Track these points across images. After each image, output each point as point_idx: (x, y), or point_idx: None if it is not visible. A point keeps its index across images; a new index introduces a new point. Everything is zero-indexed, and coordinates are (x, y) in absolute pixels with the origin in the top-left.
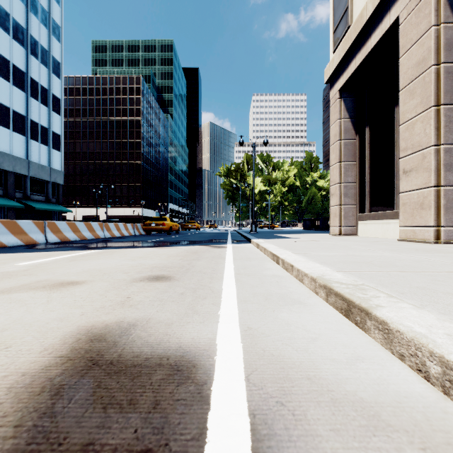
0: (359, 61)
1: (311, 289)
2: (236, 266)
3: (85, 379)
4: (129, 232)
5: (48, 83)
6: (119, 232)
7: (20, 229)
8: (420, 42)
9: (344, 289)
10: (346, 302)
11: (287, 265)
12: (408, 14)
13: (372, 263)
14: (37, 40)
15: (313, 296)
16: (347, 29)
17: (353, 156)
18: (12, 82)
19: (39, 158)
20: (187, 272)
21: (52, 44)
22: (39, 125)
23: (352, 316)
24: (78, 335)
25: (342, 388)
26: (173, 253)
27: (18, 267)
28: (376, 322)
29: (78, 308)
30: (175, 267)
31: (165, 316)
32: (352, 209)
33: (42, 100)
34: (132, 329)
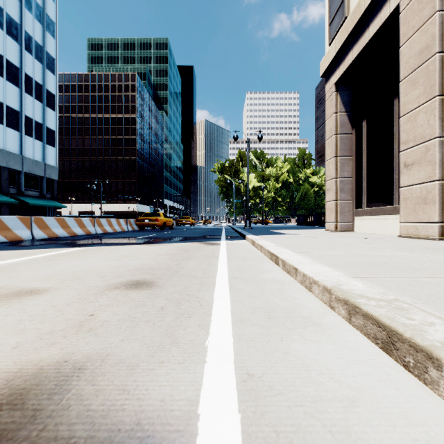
0: (357, 52)
1: (323, 301)
2: (230, 267)
3: None
4: (121, 228)
5: (42, 78)
6: (111, 228)
7: (4, 225)
8: (423, 29)
9: (377, 309)
10: (385, 330)
11: (289, 267)
12: (410, 1)
13: (388, 265)
14: (32, 36)
15: (328, 312)
16: (344, 20)
17: (349, 151)
18: (5, 77)
19: (34, 154)
20: (173, 275)
21: (47, 40)
22: (34, 121)
23: (396, 353)
24: None
25: None
26: (162, 251)
27: None
28: None
29: (15, 335)
30: (161, 268)
31: (131, 350)
32: (349, 205)
33: (36, 95)
34: (75, 378)
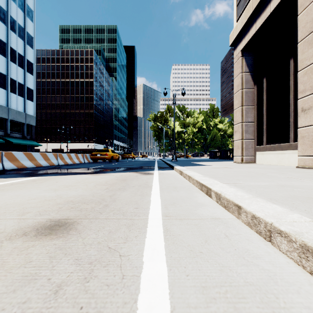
0: (259, 24)
1: (303, 266)
2: (163, 200)
3: None
4: (79, 160)
5: (24, 51)
6: (71, 160)
7: None
8: None
9: None
10: None
11: (227, 202)
12: None
13: None
14: (15, 20)
15: None
16: (249, 1)
17: (252, 102)
18: None
19: (17, 106)
20: (102, 211)
21: (27, 23)
22: (17, 82)
23: None
24: None
25: None
26: (102, 181)
27: None
28: None
29: None
30: (93, 201)
31: None
32: (251, 143)
33: (19, 63)
34: None
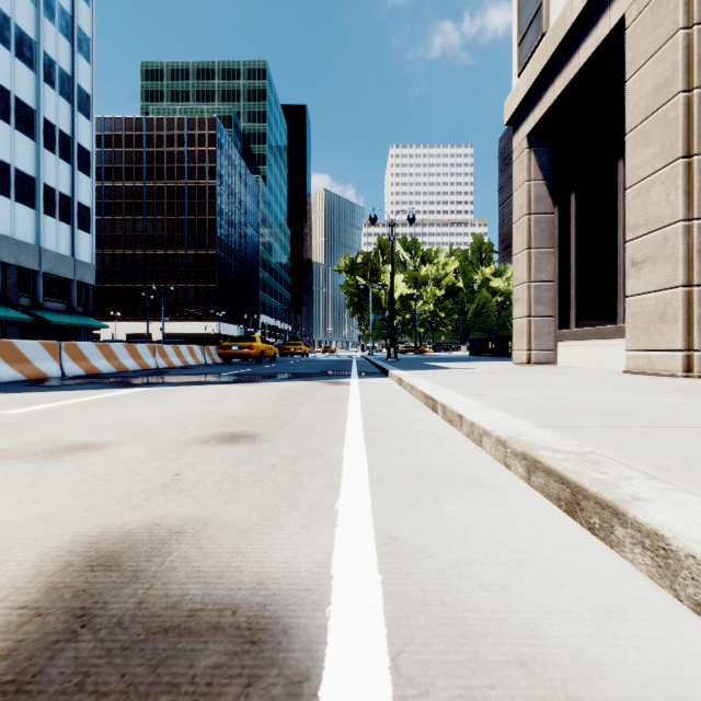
0: (560, 88)
1: (496, 458)
2: (365, 416)
3: (56, 667)
4: (196, 359)
5: (71, 126)
6: (180, 359)
7: (20, 355)
8: (659, 55)
9: (562, 463)
10: (569, 488)
11: (452, 414)
12: (640, 11)
13: (595, 412)
14: (54, 59)
15: (501, 471)
16: (541, 38)
17: (549, 240)
18: (14, 124)
19: (58, 244)
20: (284, 426)
21: (78, 65)
22: (58, 192)
23: (581, 515)
24: (69, 554)
25: (597, 690)
26: (263, 394)
27: (2, 418)
28: (636, 532)
29: (83, 497)
30: (264, 417)
31: (239, 513)
32: (548, 324)
33: (61, 152)
34: (174, 541)
